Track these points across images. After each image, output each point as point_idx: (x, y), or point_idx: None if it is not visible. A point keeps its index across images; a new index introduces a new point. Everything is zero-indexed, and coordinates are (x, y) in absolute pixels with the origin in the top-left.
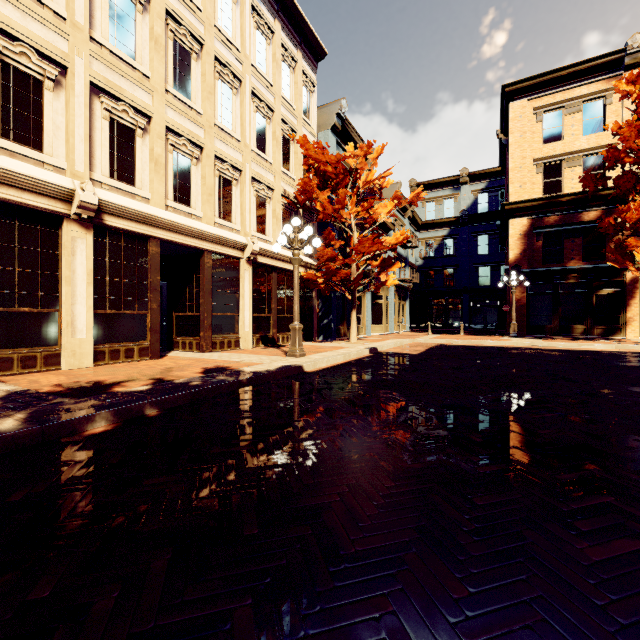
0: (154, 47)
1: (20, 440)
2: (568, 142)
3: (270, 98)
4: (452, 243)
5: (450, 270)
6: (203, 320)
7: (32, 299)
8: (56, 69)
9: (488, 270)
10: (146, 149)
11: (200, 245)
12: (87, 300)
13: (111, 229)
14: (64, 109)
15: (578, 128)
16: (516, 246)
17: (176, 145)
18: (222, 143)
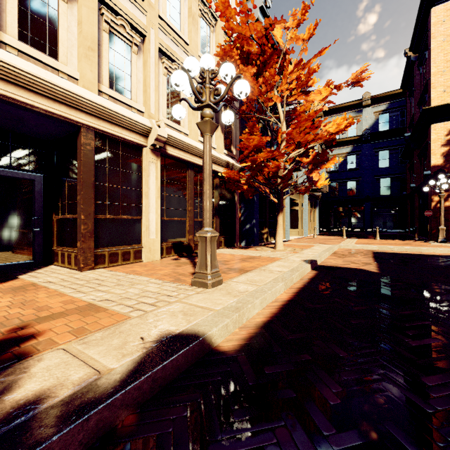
0: None
1: None
2: None
3: None
4: (355, 158)
5: (353, 182)
6: (79, 225)
7: None
8: None
9: (389, 181)
10: None
11: (71, 116)
12: None
13: None
14: None
15: None
16: (439, 150)
17: None
18: None
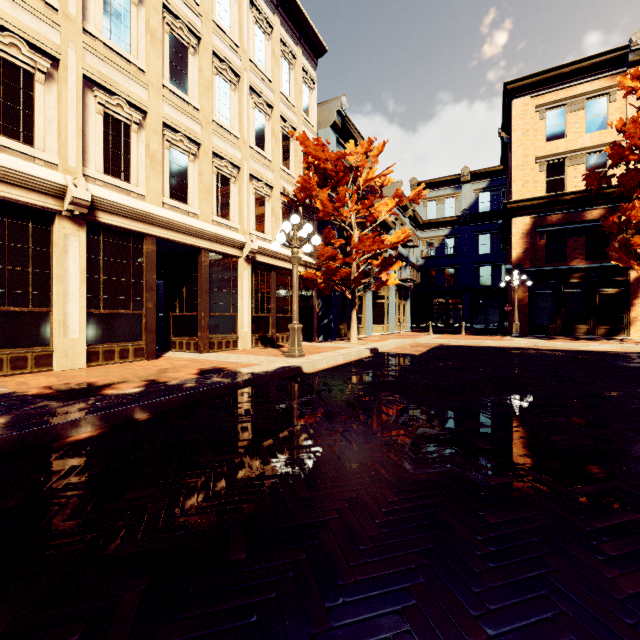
0: (150, 40)
1: None
2: (571, 140)
3: (269, 94)
4: (453, 242)
5: (451, 270)
6: (200, 320)
7: (22, 298)
8: (47, 61)
9: (489, 270)
10: (142, 145)
11: (197, 243)
12: (80, 299)
13: (105, 226)
14: (56, 103)
15: (581, 126)
16: (518, 245)
17: (173, 141)
18: (220, 140)
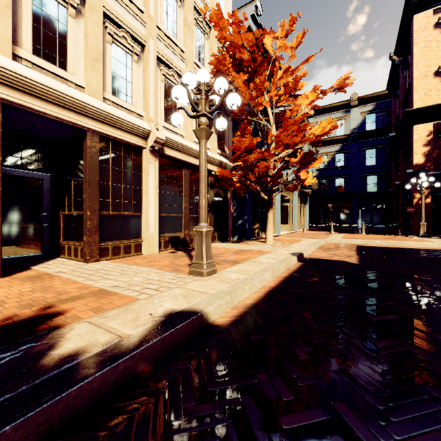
0: None
1: None
2: None
3: None
4: (343, 157)
5: (341, 179)
6: (86, 220)
7: None
8: None
9: (375, 178)
10: None
11: (79, 121)
12: None
13: None
14: None
15: None
16: (420, 150)
17: None
18: (116, 3)
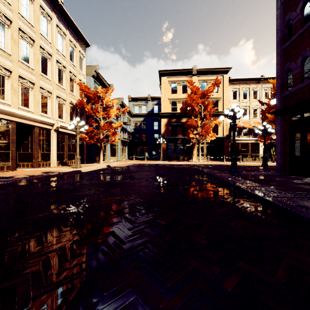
0: (13, 43)
1: (5, 185)
2: (178, 95)
3: (64, 62)
4: (145, 124)
5: (144, 134)
6: (35, 155)
7: None
8: None
9: (158, 135)
10: (9, 84)
11: (33, 124)
12: None
13: None
14: None
15: (181, 91)
16: (163, 128)
17: (23, 82)
18: (43, 81)
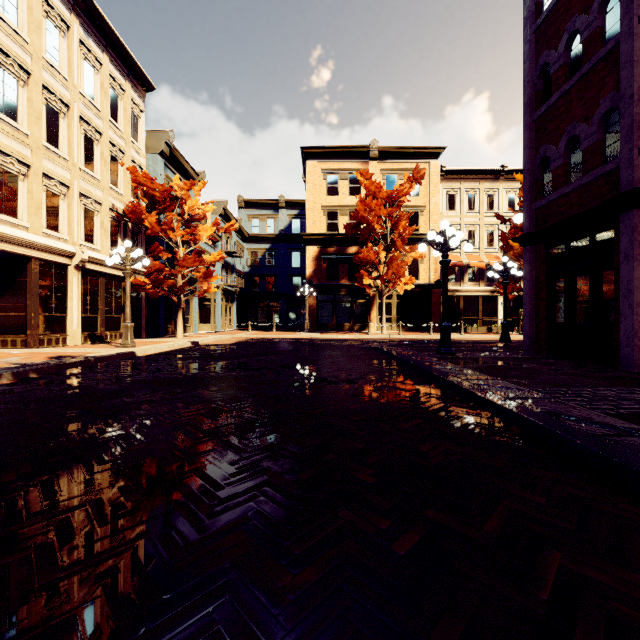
0: None
1: None
2: (341, 198)
3: (98, 122)
4: (273, 256)
5: (272, 278)
6: (31, 320)
7: None
8: None
9: (300, 280)
10: None
11: (28, 253)
12: None
13: None
14: None
15: (346, 190)
16: (310, 266)
17: (3, 163)
18: (50, 162)
